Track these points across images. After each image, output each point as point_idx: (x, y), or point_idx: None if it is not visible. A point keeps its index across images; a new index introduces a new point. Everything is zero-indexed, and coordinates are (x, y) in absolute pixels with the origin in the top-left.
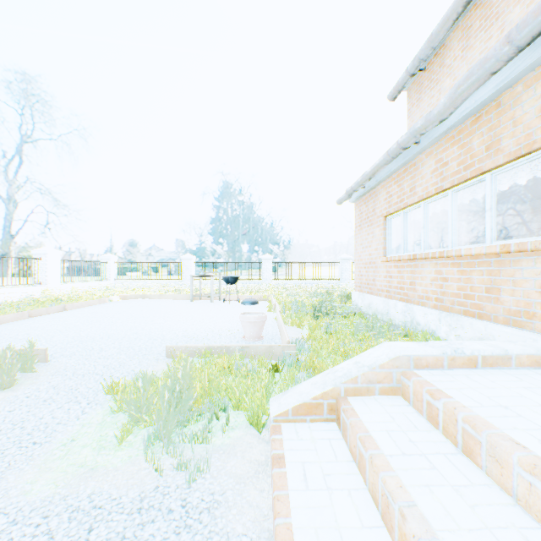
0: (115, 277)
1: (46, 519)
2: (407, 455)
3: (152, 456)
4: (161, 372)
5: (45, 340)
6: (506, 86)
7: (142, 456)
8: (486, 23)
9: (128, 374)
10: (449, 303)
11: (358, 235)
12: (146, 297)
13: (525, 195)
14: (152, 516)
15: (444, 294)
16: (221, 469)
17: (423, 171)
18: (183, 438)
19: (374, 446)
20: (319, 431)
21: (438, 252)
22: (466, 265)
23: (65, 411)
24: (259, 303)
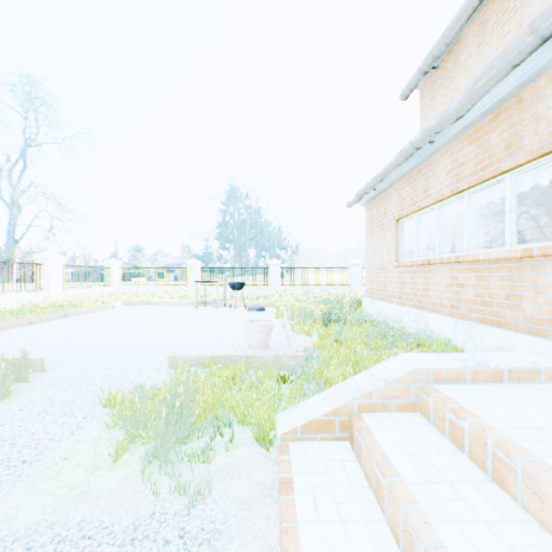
0: (119, 283)
1: (29, 551)
2: (430, 483)
3: (149, 477)
4: (162, 383)
5: (43, 348)
6: (528, 80)
7: (138, 477)
8: (503, 17)
9: (127, 386)
10: (465, 311)
11: (369, 239)
12: (150, 303)
13: (543, 198)
14: (146, 549)
15: (460, 301)
16: (224, 493)
17: (437, 172)
18: (184, 457)
19: (393, 472)
20: (330, 451)
21: (453, 256)
22: (483, 270)
23: (59, 425)
24: (266, 310)
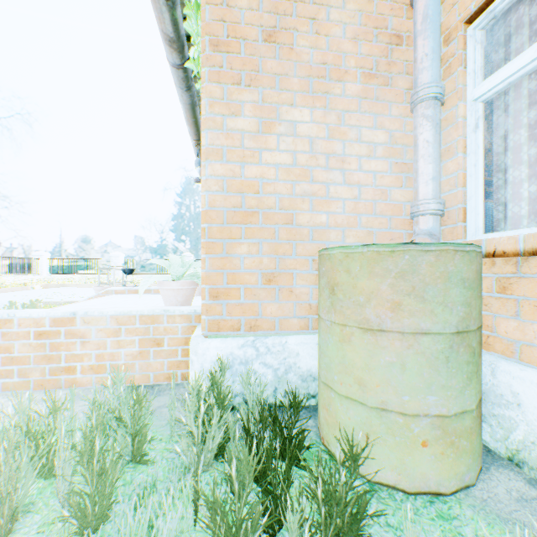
0: (48, 272)
1: None
2: None
3: None
4: None
5: None
6: None
7: None
8: None
9: None
10: None
11: None
12: (66, 285)
13: None
14: None
15: None
16: None
17: None
18: None
19: None
20: None
21: None
22: None
23: None
24: None
